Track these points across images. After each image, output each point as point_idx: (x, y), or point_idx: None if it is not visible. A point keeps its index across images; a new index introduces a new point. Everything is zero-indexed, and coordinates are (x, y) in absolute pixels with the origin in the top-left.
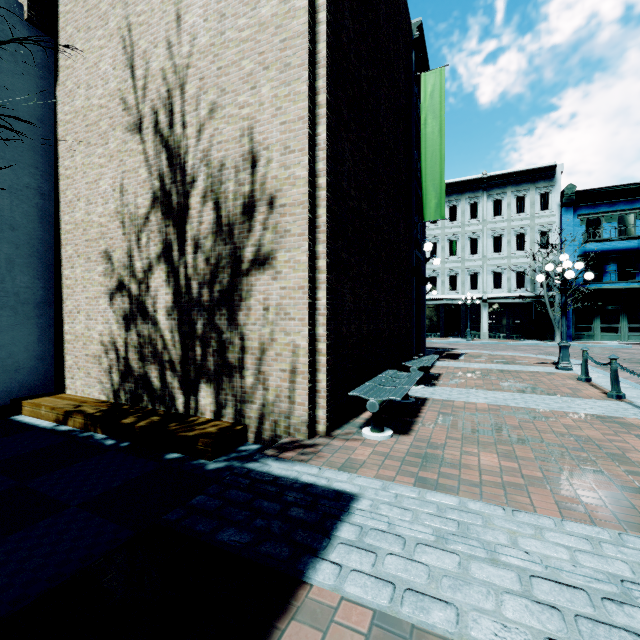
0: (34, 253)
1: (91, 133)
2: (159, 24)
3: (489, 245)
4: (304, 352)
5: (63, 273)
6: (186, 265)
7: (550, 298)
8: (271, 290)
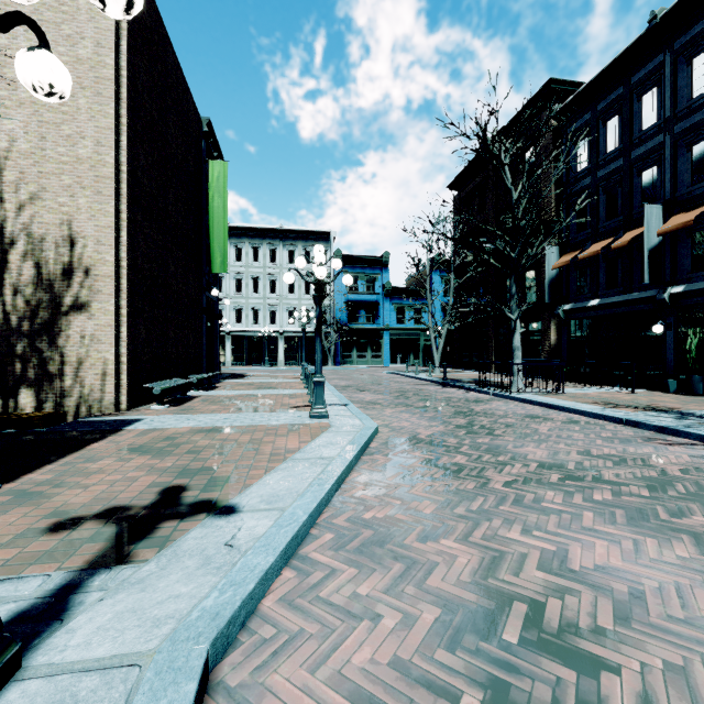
0: None
1: None
2: None
3: (285, 287)
4: (112, 362)
5: None
6: (5, 303)
7: (327, 333)
8: (87, 325)
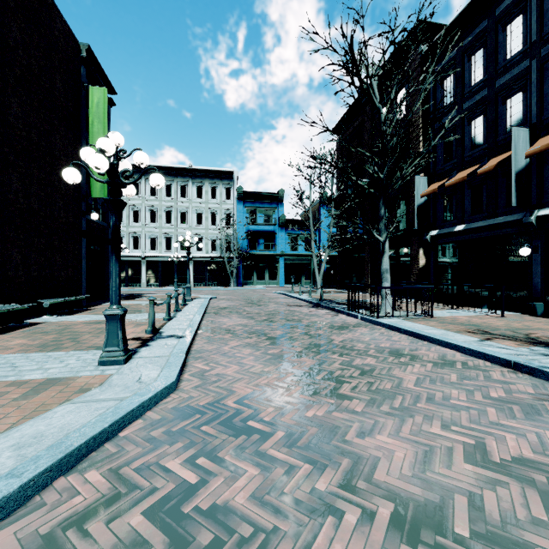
0: None
1: None
2: None
3: (194, 218)
4: None
5: None
6: None
7: (231, 258)
8: None
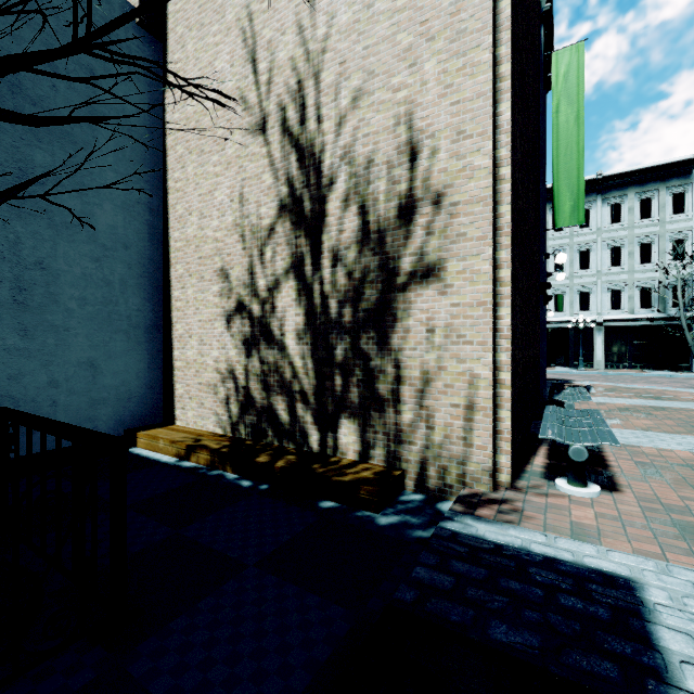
0: (144, 273)
1: (205, 140)
2: (287, 7)
3: (605, 258)
4: (486, 383)
5: (172, 294)
6: (322, 281)
7: (686, 320)
8: (438, 308)
